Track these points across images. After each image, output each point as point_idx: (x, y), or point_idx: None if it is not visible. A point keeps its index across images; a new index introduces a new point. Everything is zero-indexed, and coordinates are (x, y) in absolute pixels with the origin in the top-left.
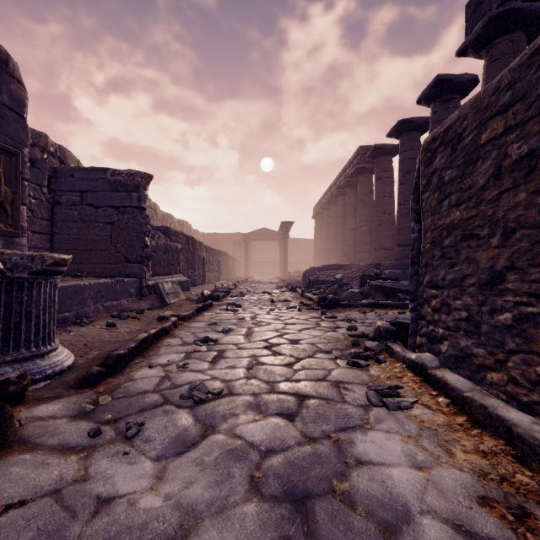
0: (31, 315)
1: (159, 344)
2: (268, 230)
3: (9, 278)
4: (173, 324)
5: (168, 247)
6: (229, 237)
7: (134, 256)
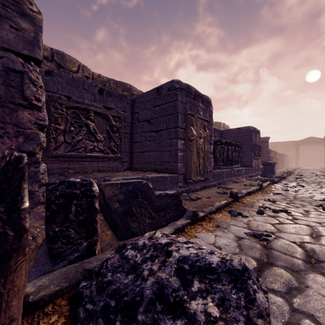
0: (274, 170)
1: (287, 178)
2: (314, 138)
3: (272, 165)
4: (286, 176)
5: (271, 156)
6: (283, 144)
7: (266, 160)
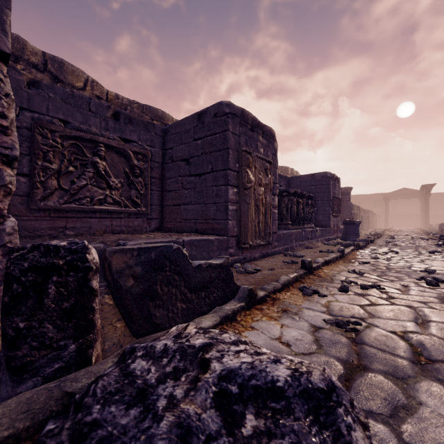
0: (358, 231)
1: (375, 242)
2: (408, 190)
3: (356, 224)
4: (374, 239)
5: (354, 213)
6: (368, 197)
7: (347, 218)
